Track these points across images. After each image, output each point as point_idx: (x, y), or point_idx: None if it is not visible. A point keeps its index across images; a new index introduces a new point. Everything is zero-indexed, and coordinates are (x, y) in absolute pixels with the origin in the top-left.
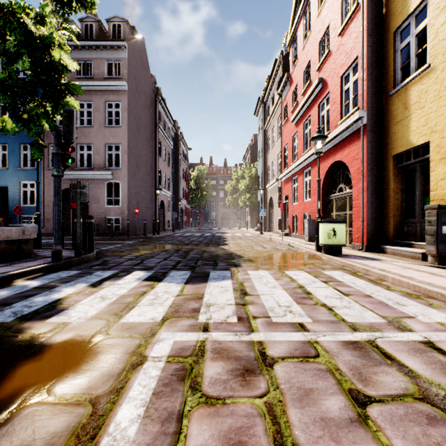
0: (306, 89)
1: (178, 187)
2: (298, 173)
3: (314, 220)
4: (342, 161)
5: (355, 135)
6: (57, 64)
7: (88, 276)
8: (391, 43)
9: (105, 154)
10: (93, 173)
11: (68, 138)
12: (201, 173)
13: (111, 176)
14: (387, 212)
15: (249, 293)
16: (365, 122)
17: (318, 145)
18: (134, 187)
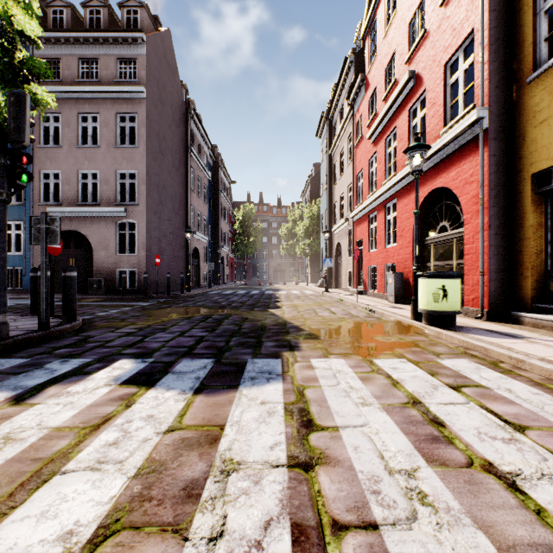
0: (390, 92)
1: (217, 230)
2: (377, 209)
3: (402, 273)
4: (445, 188)
5: (469, 147)
6: (3, 21)
7: (31, 372)
8: (528, 3)
9: (116, 184)
10: (99, 209)
11: (16, 138)
12: (248, 213)
13: (124, 214)
14: (521, 261)
15: (316, 423)
16: (487, 126)
17: (416, 161)
18: (156, 228)
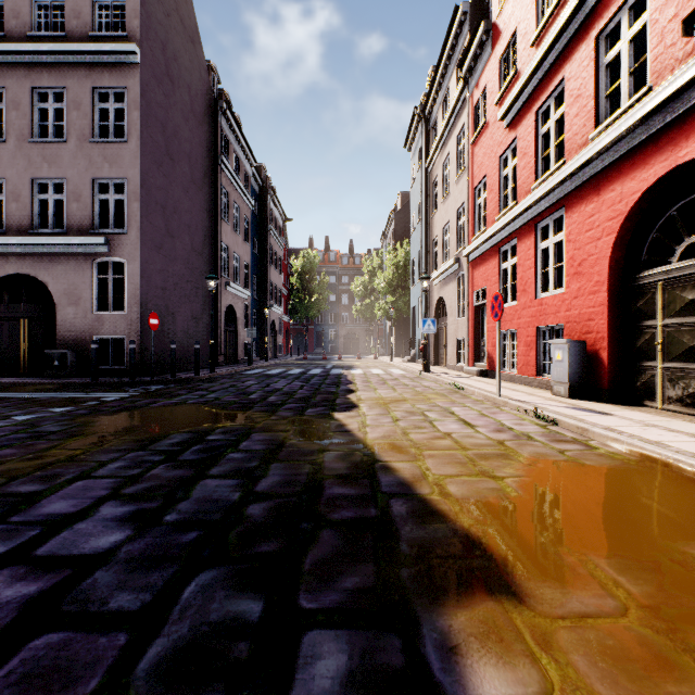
0: (548, 23)
1: (265, 283)
2: (519, 234)
3: (583, 342)
4: None
5: None
6: None
7: None
8: None
9: (93, 201)
10: (64, 240)
11: None
12: (310, 262)
13: (104, 248)
14: None
15: None
16: None
17: None
18: (161, 273)
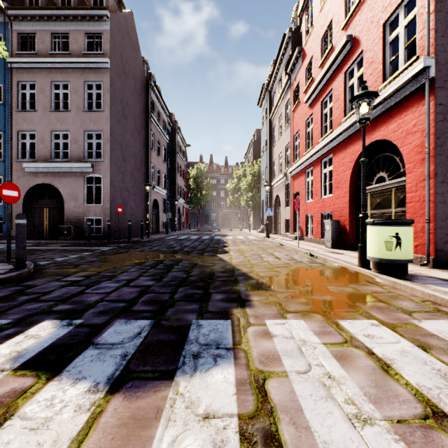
0: (326, 58)
1: (174, 185)
2: (314, 164)
3: (339, 221)
4: (383, 141)
5: (412, 98)
6: None
7: None
8: None
9: (84, 143)
10: (69, 165)
11: None
12: (201, 171)
13: (91, 169)
14: None
15: None
16: (433, 75)
17: (364, 109)
18: (120, 182)
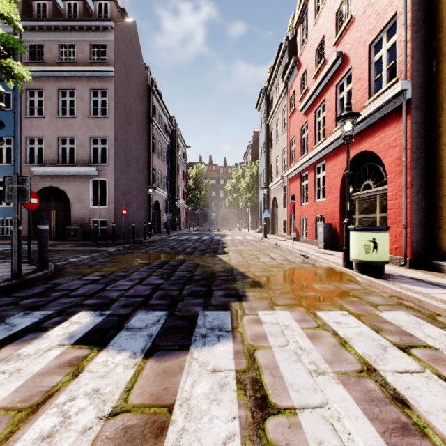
0: (319, 70)
1: (175, 186)
2: (308, 169)
3: (330, 224)
4: (369, 151)
5: (392, 116)
6: None
7: None
8: None
9: (90, 148)
10: (75, 169)
11: None
12: (200, 172)
13: (96, 173)
14: (440, 215)
15: (271, 402)
16: (409, 97)
17: (348, 127)
18: (124, 185)
